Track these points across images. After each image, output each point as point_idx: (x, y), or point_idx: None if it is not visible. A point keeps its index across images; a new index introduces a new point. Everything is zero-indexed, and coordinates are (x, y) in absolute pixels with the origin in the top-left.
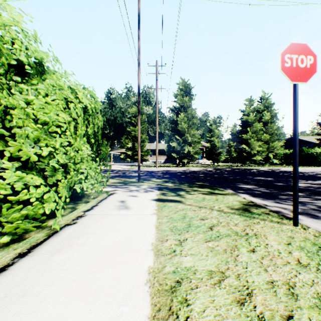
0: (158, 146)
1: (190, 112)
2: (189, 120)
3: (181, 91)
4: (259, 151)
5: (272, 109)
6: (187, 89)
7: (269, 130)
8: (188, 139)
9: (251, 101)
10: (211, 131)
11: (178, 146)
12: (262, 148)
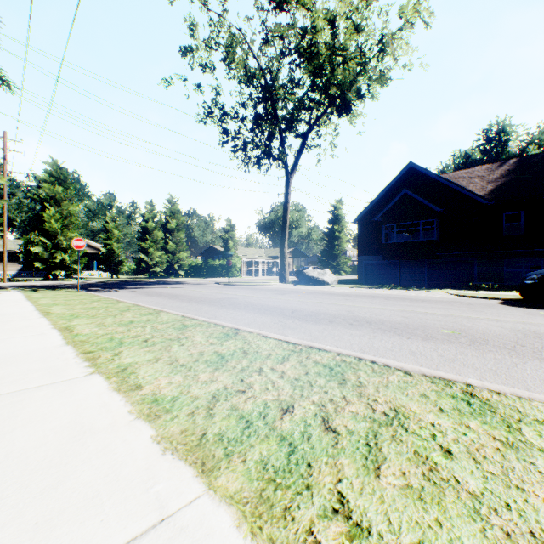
0: (0, 244)
1: (68, 207)
2: (65, 218)
3: (51, 175)
4: (159, 262)
5: (180, 216)
6: (62, 175)
7: (177, 238)
8: (63, 243)
9: (152, 206)
10: (109, 230)
11: (47, 252)
12: (163, 259)
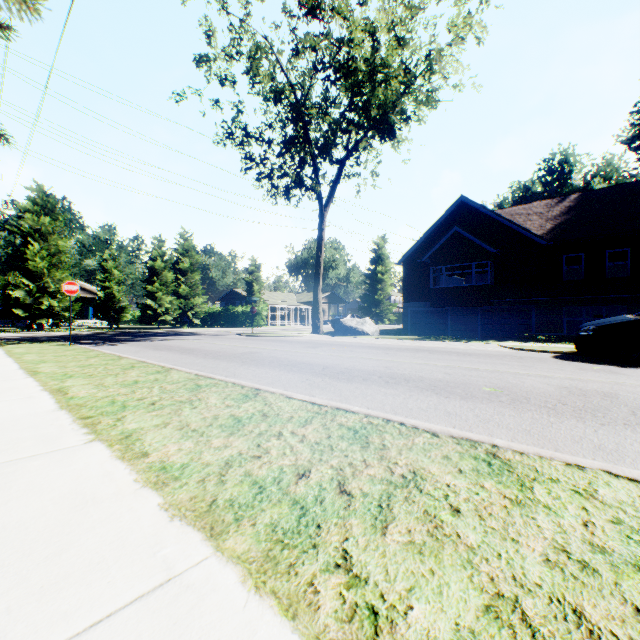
0: None
1: (56, 242)
2: (53, 255)
3: (36, 204)
4: (169, 309)
5: (195, 254)
6: (49, 204)
7: (191, 280)
8: (51, 286)
9: (161, 241)
10: (108, 270)
11: (30, 296)
12: (174, 305)
